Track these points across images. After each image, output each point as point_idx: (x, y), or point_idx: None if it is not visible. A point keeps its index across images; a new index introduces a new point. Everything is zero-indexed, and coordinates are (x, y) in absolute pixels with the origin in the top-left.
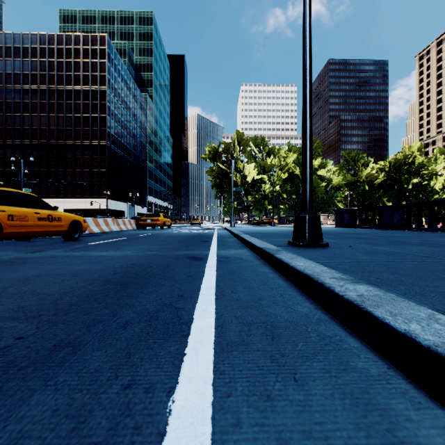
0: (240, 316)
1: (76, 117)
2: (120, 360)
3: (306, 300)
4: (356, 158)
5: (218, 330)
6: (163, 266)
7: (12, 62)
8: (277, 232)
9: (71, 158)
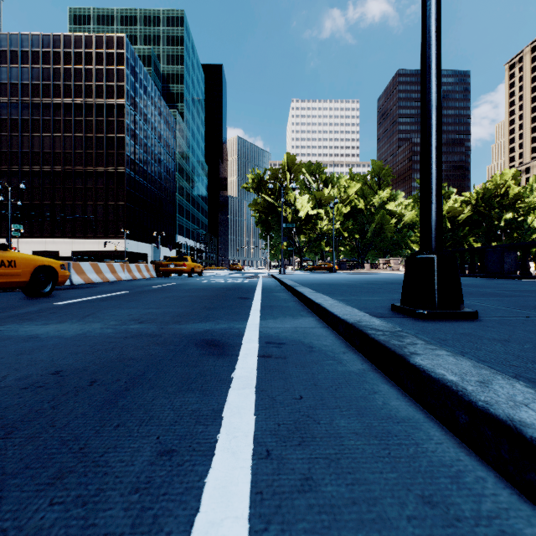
0: None
1: (87, 138)
2: None
3: None
4: None
5: None
6: (123, 383)
7: (9, 69)
8: (347, 283)
9: (82, 189)
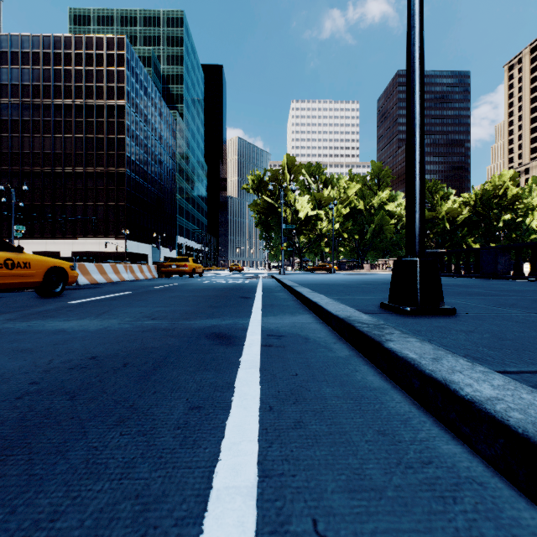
0: None
1: (87, 139)
2: None
3: None
4: (434, 190)
5: None
6: (151, 365)
7: (9, 70)
8: (344, 283)
9: (82, 190)
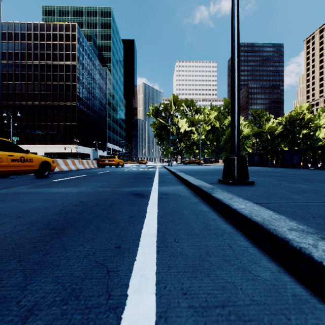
0: (189, 288)
1: (54, 85)
2: None
3: (261, 254)
4: (261, 115)
5: None
6: (109, 204)
7: (7, 43)
8: (205, 170)
9: (51, 115)
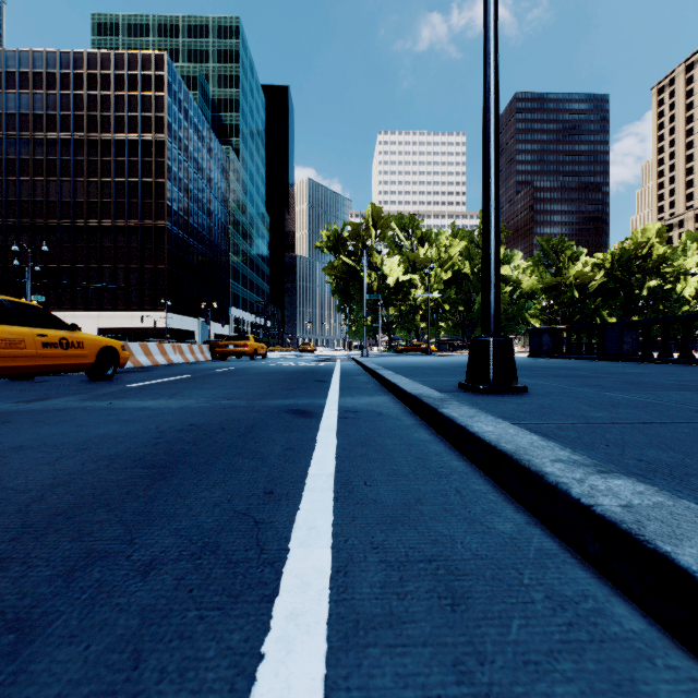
0: (383, 542)
1: (117, 183)
2: (112, 676)
3: (506, 502)
4: (559, 248)
5: (338, 582)
6: (245, 429)
7: (17, 96)
8: (436, 366)
9: (111, 248)
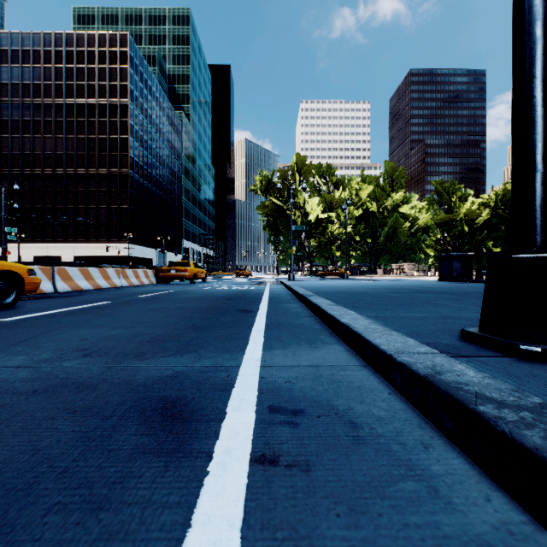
0: None
1: (89, 139)
2: None
3: None
4: (451, 190)
5: None
6: None
7: (9, 69)
8: (367, 291)
9: (84, 192)
